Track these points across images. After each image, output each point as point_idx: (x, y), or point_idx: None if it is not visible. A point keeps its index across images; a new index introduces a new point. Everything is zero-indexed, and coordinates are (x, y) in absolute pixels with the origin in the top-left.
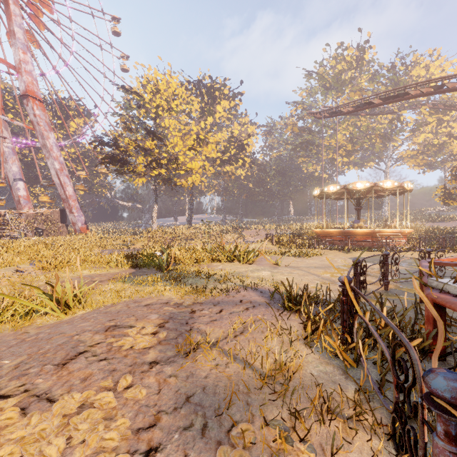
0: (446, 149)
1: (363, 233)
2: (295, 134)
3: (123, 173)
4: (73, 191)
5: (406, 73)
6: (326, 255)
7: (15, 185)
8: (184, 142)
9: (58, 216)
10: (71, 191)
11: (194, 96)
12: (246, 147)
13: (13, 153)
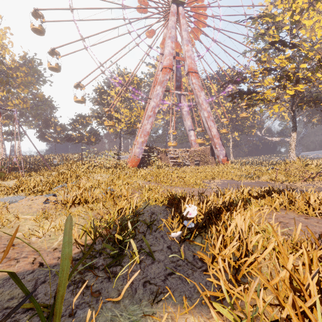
0: None
1: None
2: None
3: (253, 105)
4: (216, 131)
5: None
6: None
7: (189, 133)
8: None
9: (209, 151)
10: (214, 132)
11: None
12: None
13: (188, 114)
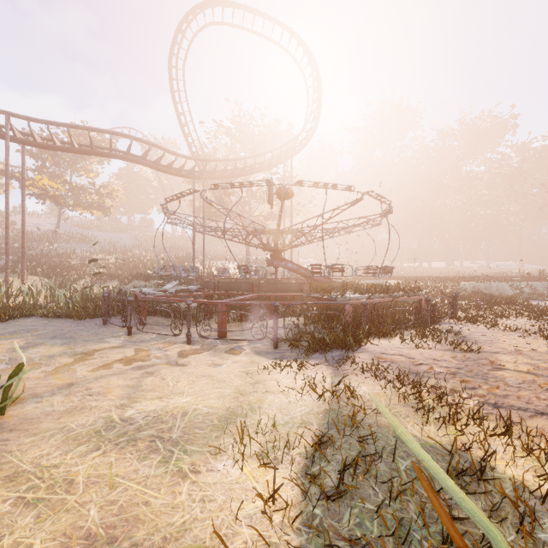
0: None
1: None
2: None
3: None
4: None
5: None
6: None
7: None
8: None
9: None
10: None
11: None
12: None
13: None
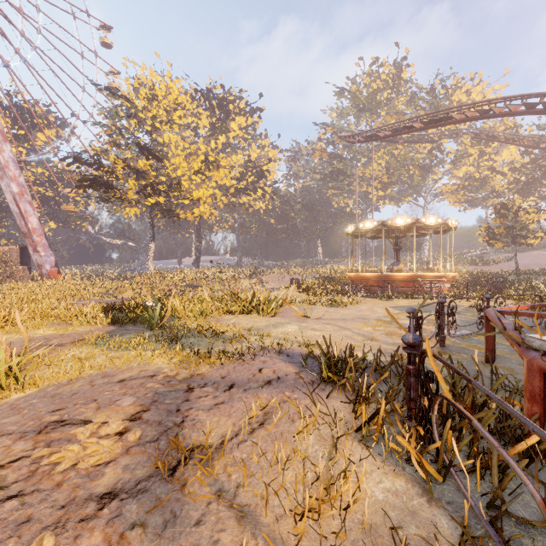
0: (488, 185)
1: (404, 277)
2: (325, 161)
3: (109, 200)
4: (38, 223)
5: (447, 97)
6: (363, 303)
7: None
8: (189, 164)
9: (17, 255)
10: (35, 223)
11: (202, 109)
12: (267, 174)
13: None
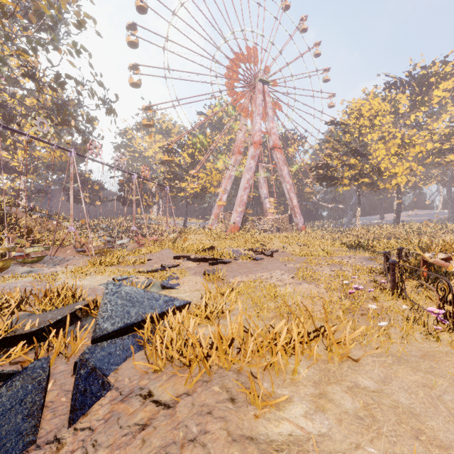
0: None
1: None
2: None
3: (332, 185)
4: (296, 202)
5: None
6: None
7: (265, 201)
8: (387, 150)
9: (287, 219)
10: (295, 202)
11: (401, 93)
12: None
13: (264, 182)
